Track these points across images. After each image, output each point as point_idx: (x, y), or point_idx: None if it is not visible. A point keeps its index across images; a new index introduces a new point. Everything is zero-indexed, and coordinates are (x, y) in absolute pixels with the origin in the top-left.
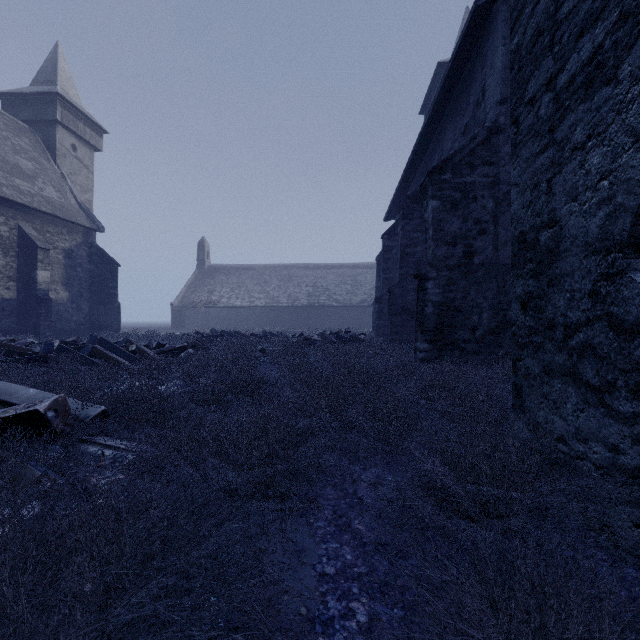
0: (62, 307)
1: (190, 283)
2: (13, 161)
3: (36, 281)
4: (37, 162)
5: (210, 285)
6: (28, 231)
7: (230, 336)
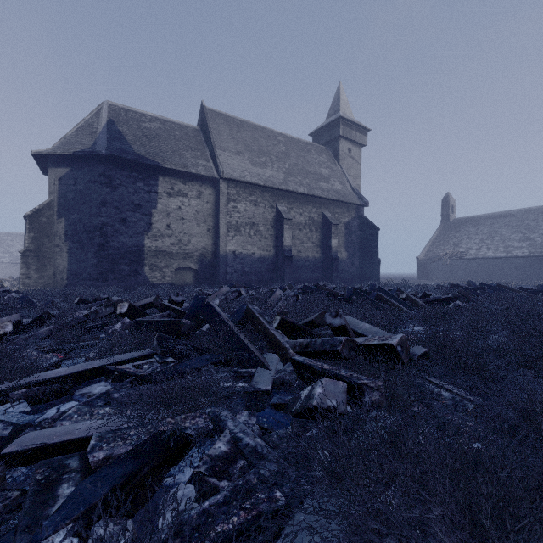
0: (343, 263)
1: (434, 238)
2: (318, 172)
3: (331, 246)
4: (330, 168)
5: (455, 238)
6: (326, 214)
7: (491, 289)
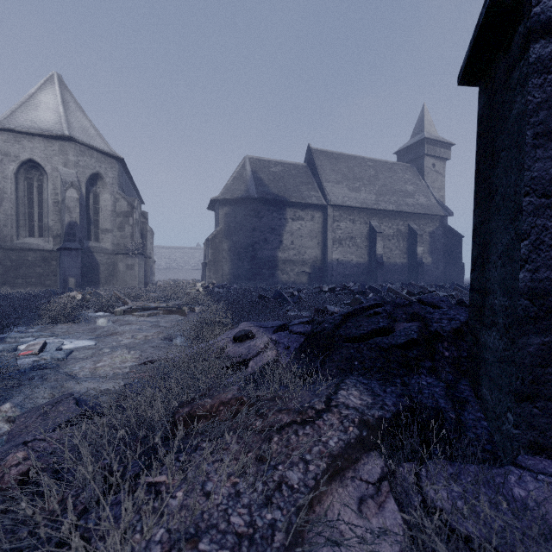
0: (428, 267)
1: None
2: (404, 189)
3: (416, 253)
4: (414, 184)
5: None
6: (412, 226)
7: None
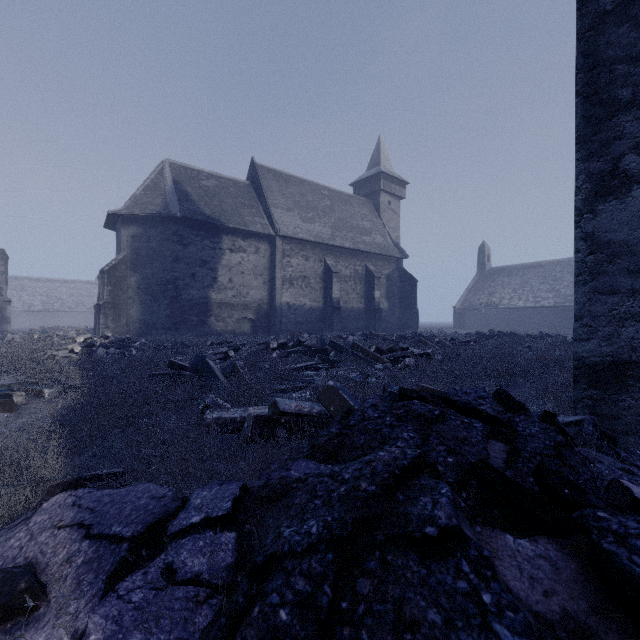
0: (385, 313)
1: (470, 287)
2: (361, 225)
3: (374, 298)
4: (371, 221)
5: (490, 287)
6: (370, 267)
7: (505, 336)
